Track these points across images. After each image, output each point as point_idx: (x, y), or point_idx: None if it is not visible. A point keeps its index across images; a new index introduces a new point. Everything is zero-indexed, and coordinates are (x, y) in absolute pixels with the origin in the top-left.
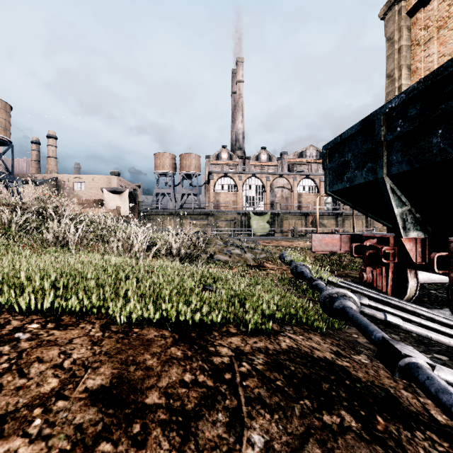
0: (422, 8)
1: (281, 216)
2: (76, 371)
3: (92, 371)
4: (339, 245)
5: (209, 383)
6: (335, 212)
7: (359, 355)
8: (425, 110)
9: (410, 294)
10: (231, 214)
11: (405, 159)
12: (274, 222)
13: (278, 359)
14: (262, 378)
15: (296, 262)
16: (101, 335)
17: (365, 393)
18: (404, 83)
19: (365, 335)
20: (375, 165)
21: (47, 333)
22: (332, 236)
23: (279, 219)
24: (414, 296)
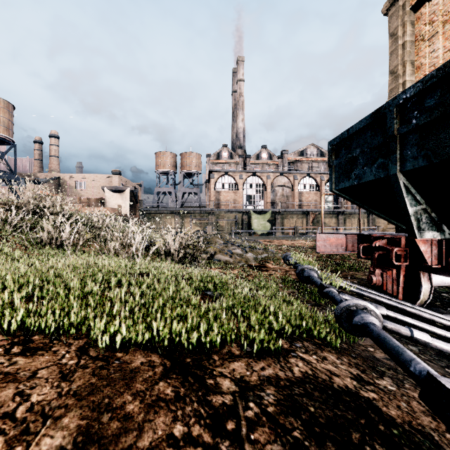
0: (426, 3)
1: (282, 214)
2: (30, 424)
3: (52, 424)
4: (344, 246)
5: (206, 439)
6: (337, 211)
7: (383, 379)
8: (445, 100)
9: (423, 299)
10: (232, 212)
11: (421, 154)
12: (275, 221)
13: (292, 395)
14: (274, 426)
15: (303, 265)
16: (75, 363)
17: (406, 444)
18: (408, 79)
19: (399, 365)
20: (387, 161)
21: (9, 361)
22: (337, 236)
23: (280, 217)
24: (427, 300)
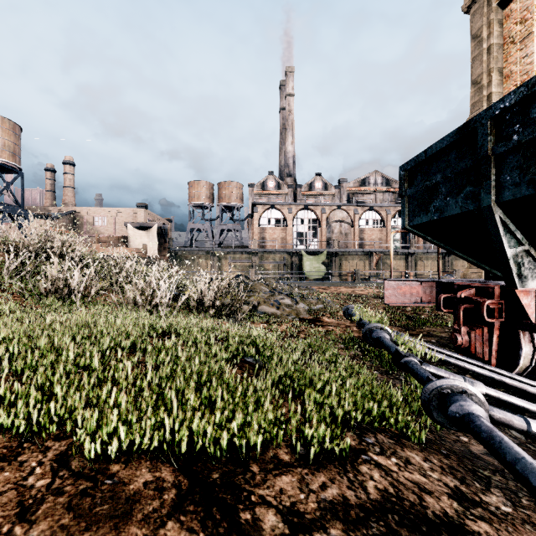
0: None
1: (339, 256)
2: None
3: None
4: (419, 296)
5: None
6: (406, 251)
7: (491, 492)
8: None
9: (523, 365)
10: (280, 253)
11: (525, 179)
12: (331, 263)
13: None
14: None
15: (371, 323)
16: (46, 484)
17: None
18: (495, 90)
19: (531, 491)
20: (477, 189)
21: None
22: (410, 284)
23: (338, 259)
24: (529, 367)
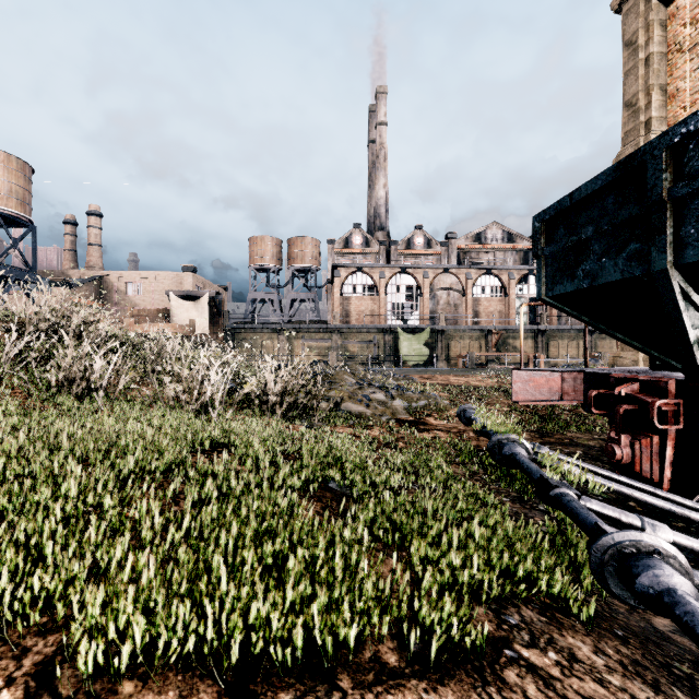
0: None
1: (447, 334)
2: None
3: None
4: (559, 391)
5: None
6: (535, 328)
7: None
8: None
9: None
10: (368, 331)
11: None
12: (436, 344)
13: None
14: None
15: (501, 434)
16: None
17: None
18: (655, 115)
19: None
20: (646, 246)
21: None
22: (547, 374)
23: (445, 338)
24: None
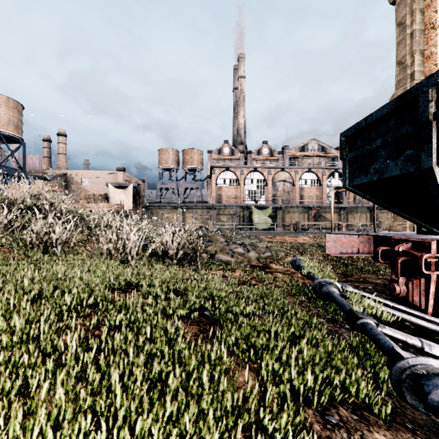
0: None
1: (283, 210)
2: None
3: None
4: (357, 247)
5: None
6: (339, 206)
7: None
8: None
9: None
10: (233, 208)
11: None
12: (276, 216)
13: None
14: None
15: (320, 278)
16: None
17: None
18: (417, 69)
19: None
20: (418, 152)
21: None
22: (349, 236)
23: (281, 212)
24: None
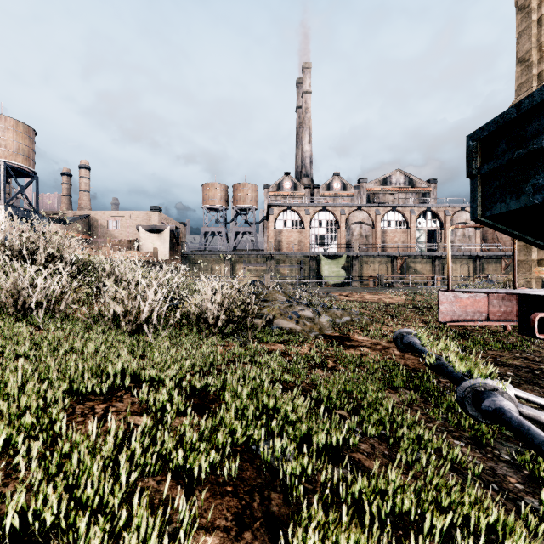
0: None
1: (360, 259)
2: None
3: None
4: (485, 311)
5: None
6: (432, 254)
7: None
8: None
9: None
10: (296, 257)
11: None
12: (351, 267)
13: None
14: None
15: (475, 379)
16: None
17: None
18: None
19: None
20: None
21: None
22: (473, 296)
23: (358, 263)
24: None
